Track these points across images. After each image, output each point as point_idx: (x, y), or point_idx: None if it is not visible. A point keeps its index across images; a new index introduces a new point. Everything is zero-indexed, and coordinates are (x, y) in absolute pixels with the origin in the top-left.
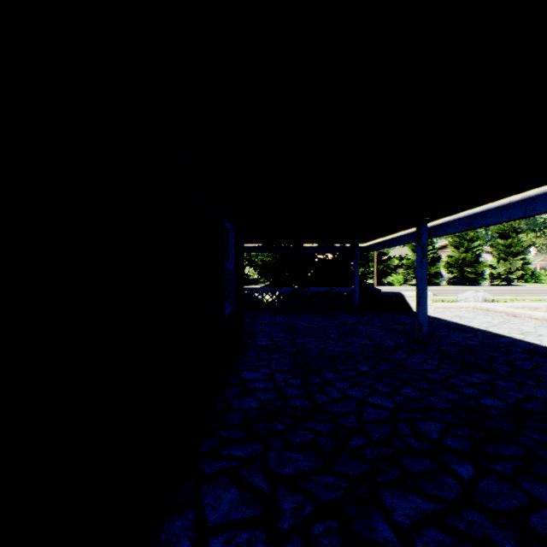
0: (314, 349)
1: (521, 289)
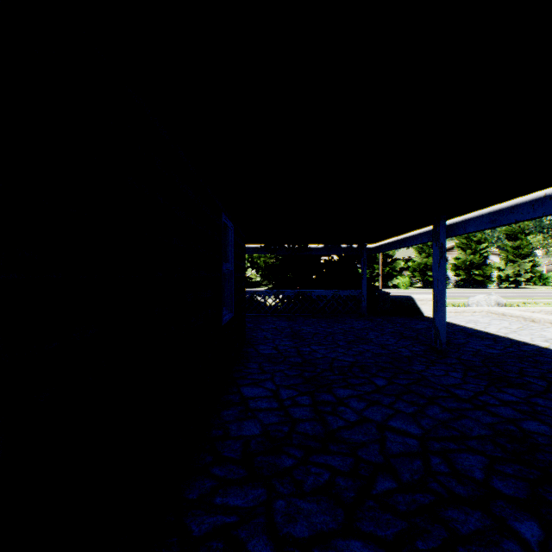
0: (323, 359)
1: (531, 292)
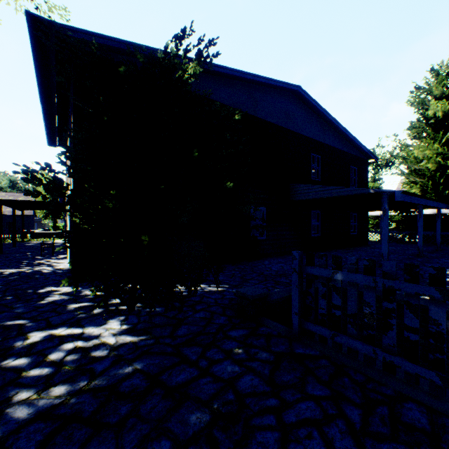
0: None
1: None
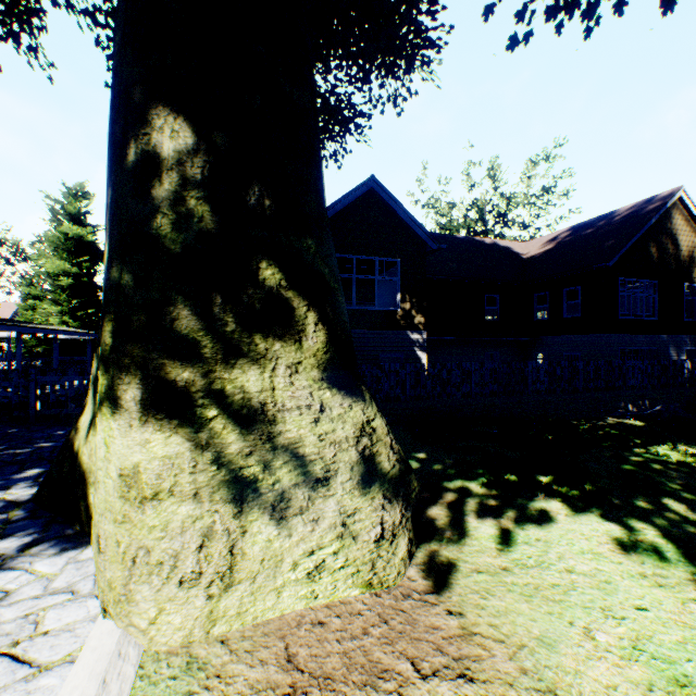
0: None
1: None
